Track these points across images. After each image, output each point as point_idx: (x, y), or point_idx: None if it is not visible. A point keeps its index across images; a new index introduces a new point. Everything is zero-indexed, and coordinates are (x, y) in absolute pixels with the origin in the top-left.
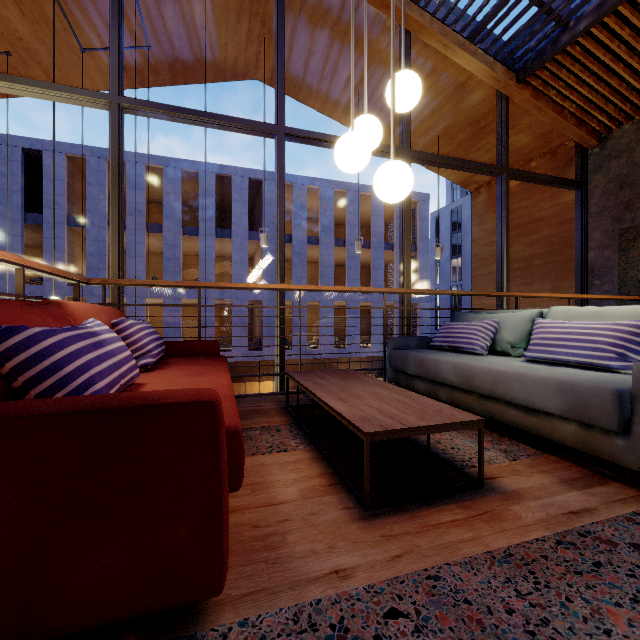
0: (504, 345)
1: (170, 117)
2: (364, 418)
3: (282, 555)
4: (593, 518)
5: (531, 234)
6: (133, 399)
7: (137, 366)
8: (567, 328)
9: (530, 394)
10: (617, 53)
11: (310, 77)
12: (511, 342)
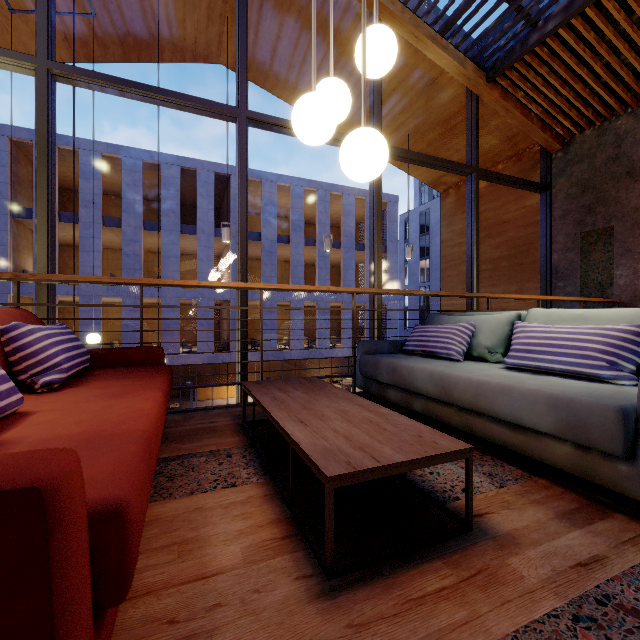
0: (481, 350)
1: (112, 90)
2: (327, 451)
3: None
4: (607, 572)
5: (498, 236)
6: None
7: (16, 390)
8: (551, 333)
9: (517, 409)
10: (582, 57)
11: (277, 64)
12: (488, 347)
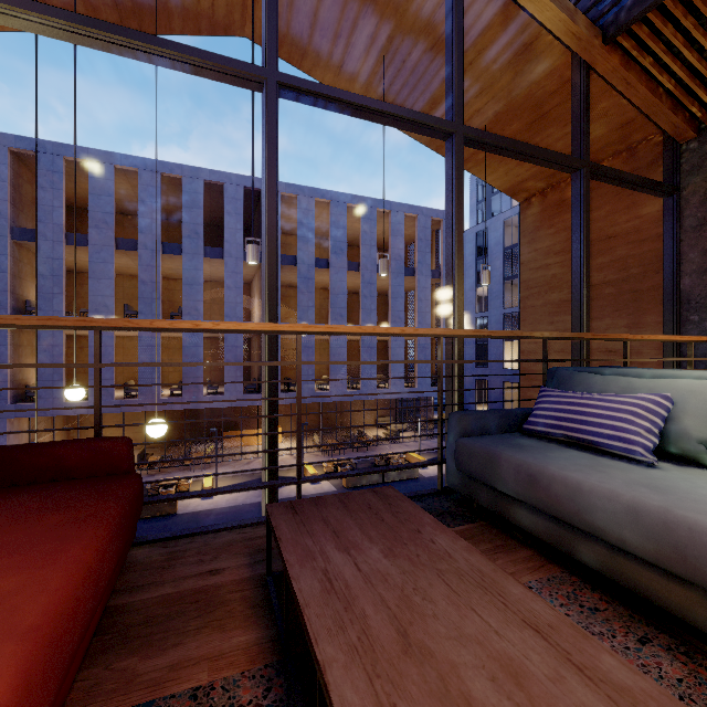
0: (691, 445)
1: (79, 36)
2: None
3: None
4: None
5: (600, 255)
6: None
7: None
8: None
9: None
10: None
11: (318, 34)
12: (706, 440)
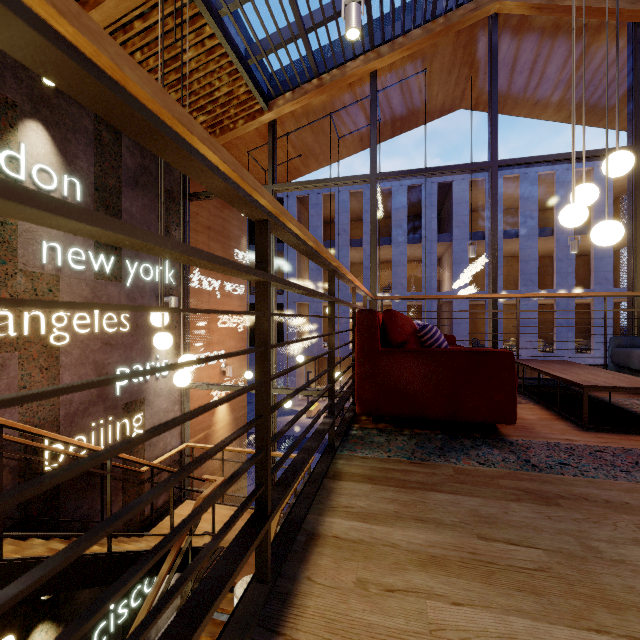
0: None
1: (407, 178)
2: (583, 381)
3: (534, 431)
4: None
5: None
6: (482, 349)
7: None
8: None
9: None
10: None
11: (516, 92)
12: None
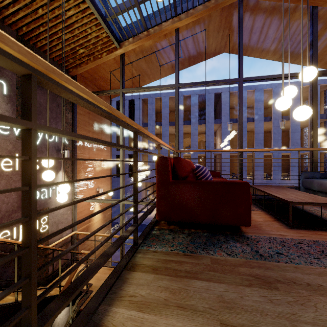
0: None
1: (195, 86)
2: (289, 198)
3: (261, 229)
4: None
5: None
6: (230, 181)
7: None
8: None
9: None
10: None
11: (253, 44)
12: None
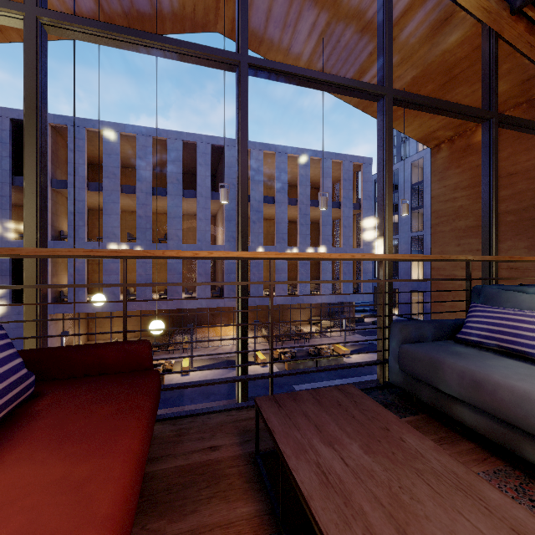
0: None
1: (105, 39)
2: None
3: None
4: None
5: (503, 189)
6: None
7: None
8: None
9: None
10: None
11: (272, 25)
12: None
